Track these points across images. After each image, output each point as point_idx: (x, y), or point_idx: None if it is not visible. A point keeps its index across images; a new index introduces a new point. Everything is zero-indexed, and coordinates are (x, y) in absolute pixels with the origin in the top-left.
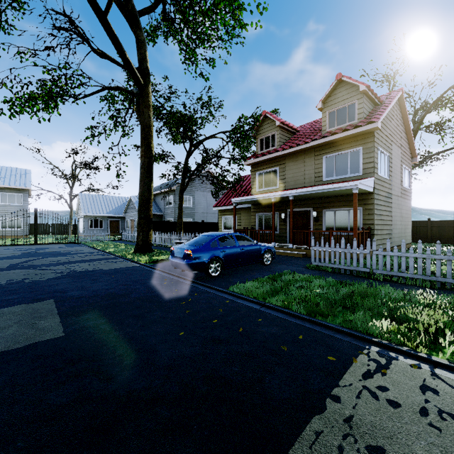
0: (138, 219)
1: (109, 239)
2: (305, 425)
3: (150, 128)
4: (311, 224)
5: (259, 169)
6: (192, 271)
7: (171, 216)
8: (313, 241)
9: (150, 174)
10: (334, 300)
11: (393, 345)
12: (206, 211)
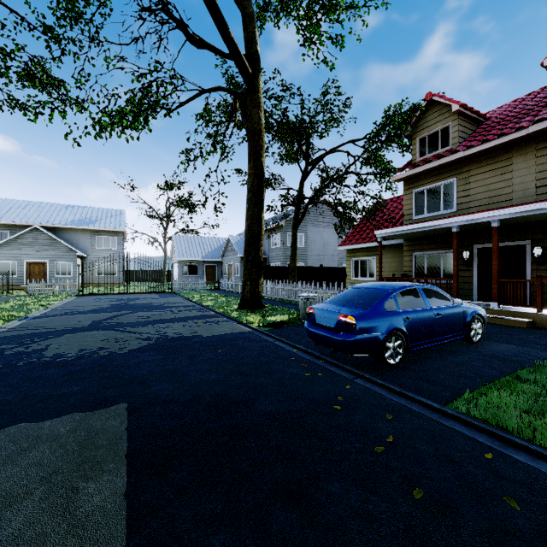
0: (245, 263)
1: (205, 288)
2: None
3: (260, 135)
4: (526, 269)
5: (419, 185)
6: (353, 354)
7: (277, 259)
8: None
9: (261, 199)
10: None
11: None
12: (322, 252)
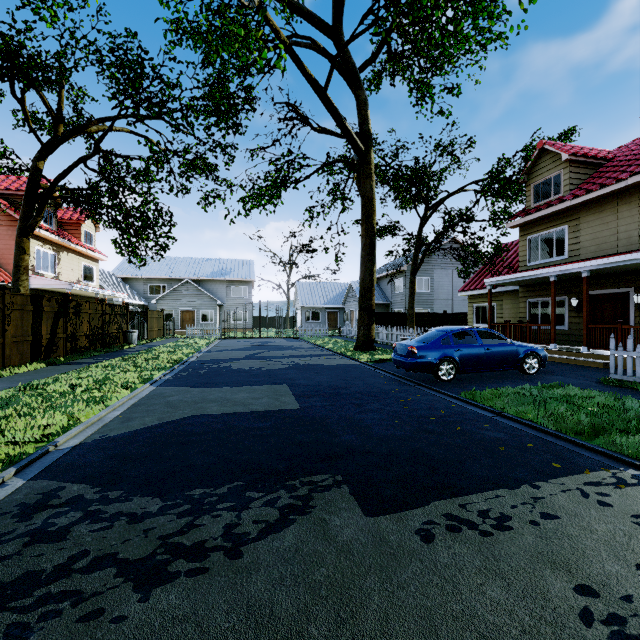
0: (359, 311)
1: (327, 334)
2: (489, 490)
3: (371, 202)
4: (630, 315)
5: (533, 232)
6: (417, 371)
7: (400, 305)
8: (612, 342)
9: (372, 256)
10: (608, 420)
11: None
12: (451, 296)
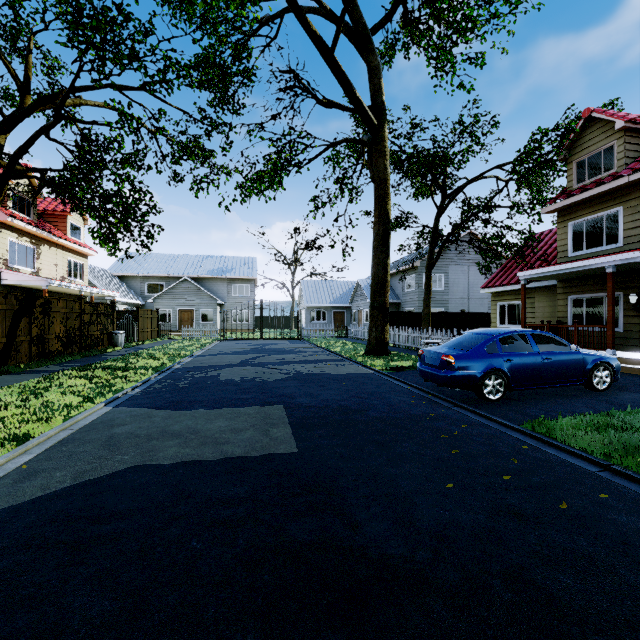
0: (370, 309)
1: (333, 335)
2: None
3: (385, 184)
4: None
5: (575, 217)
6: (454, 388)
7: (412, 304)
8: None
9: (386, 246)
10: None
11: None
12: (467, 295)
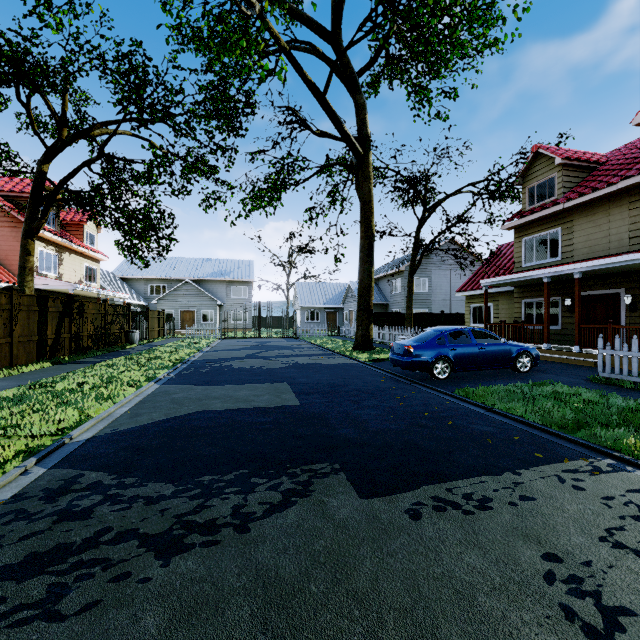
0: (357, 311)
1: (326, 334)
2: (474, 477)
3: (370, 204)
4: (621, 315)
5: (528, 234)
6: (413, 370)
7: (398, 305)
8: (600, 341)
9: (371, 257)
10: (592, 415)
11: (637, 461)
12: (449, 297)
